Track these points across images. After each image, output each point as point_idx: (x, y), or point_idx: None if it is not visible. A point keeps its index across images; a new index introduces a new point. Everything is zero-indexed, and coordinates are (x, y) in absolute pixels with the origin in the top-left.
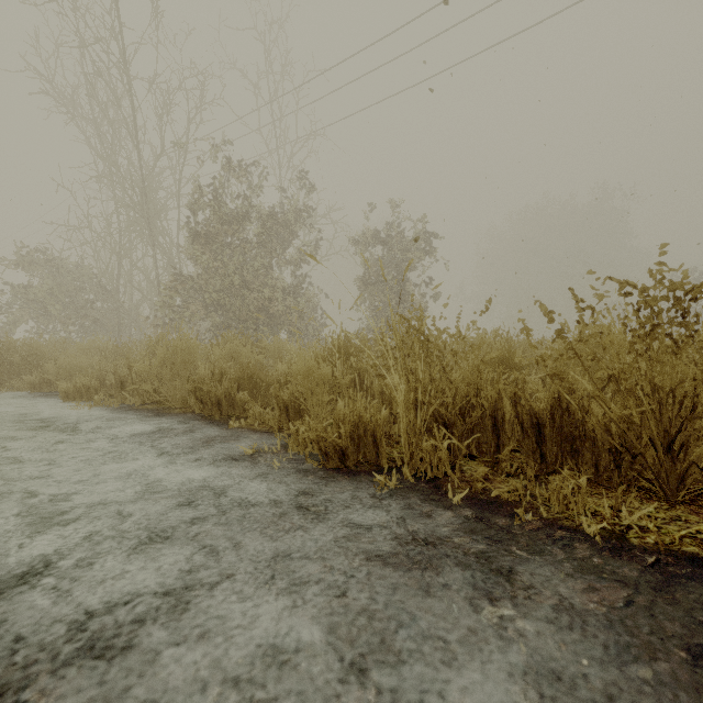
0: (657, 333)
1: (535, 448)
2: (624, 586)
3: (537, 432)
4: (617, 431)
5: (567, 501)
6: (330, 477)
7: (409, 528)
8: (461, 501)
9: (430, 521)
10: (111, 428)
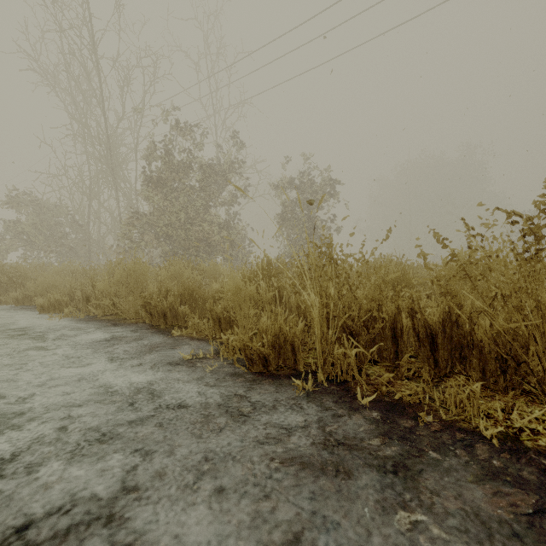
0: (539, 257)
1: (429, 355)
2: (526, 490)
3: (431, 341)
4: (503, 341)
5: (462, 404)
6: (254, 380)
7: (324, 429)
8: (369, 403)
9: (342, 421)
10: (75, 336)
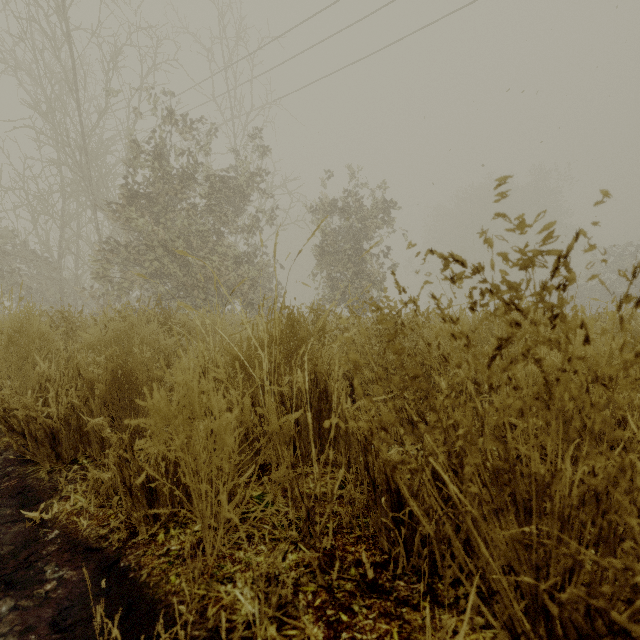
0: None
1: None
2: None
3: None
4: None
5: None
6: None
7: None
8: None
9: None
10: None
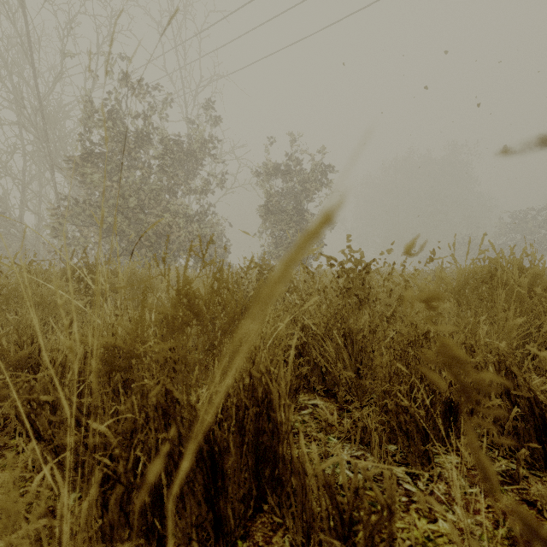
0: None
1: None
2: None
3: None
4: None
5: None
6: None
7: None
8: None
9: None
10: None
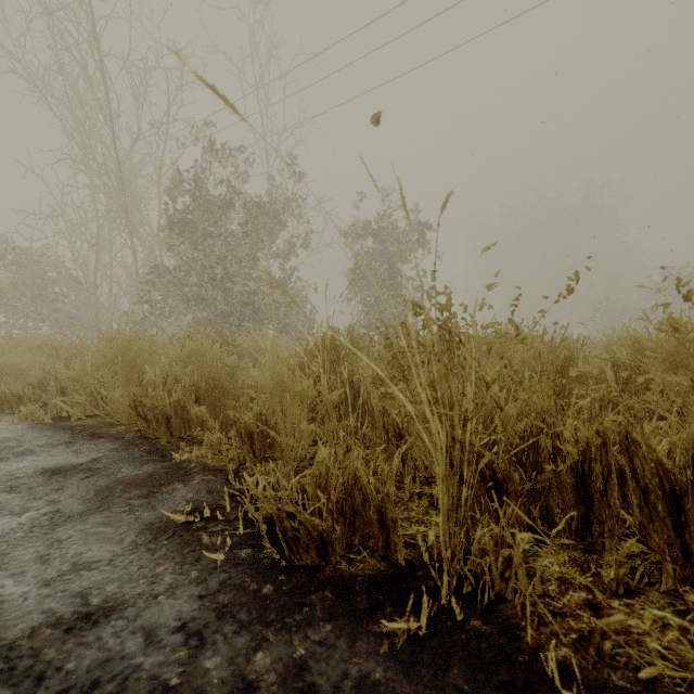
0: None
1: (673, 540)
2: None
3: (674, 508)
4: None
5: None
6: (301, 592)
7: None
8: None
9: None
10: (14, 460)
